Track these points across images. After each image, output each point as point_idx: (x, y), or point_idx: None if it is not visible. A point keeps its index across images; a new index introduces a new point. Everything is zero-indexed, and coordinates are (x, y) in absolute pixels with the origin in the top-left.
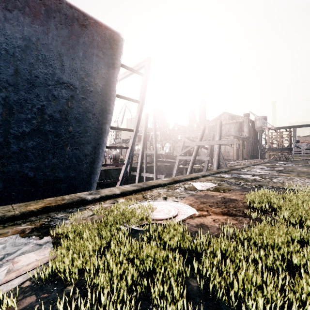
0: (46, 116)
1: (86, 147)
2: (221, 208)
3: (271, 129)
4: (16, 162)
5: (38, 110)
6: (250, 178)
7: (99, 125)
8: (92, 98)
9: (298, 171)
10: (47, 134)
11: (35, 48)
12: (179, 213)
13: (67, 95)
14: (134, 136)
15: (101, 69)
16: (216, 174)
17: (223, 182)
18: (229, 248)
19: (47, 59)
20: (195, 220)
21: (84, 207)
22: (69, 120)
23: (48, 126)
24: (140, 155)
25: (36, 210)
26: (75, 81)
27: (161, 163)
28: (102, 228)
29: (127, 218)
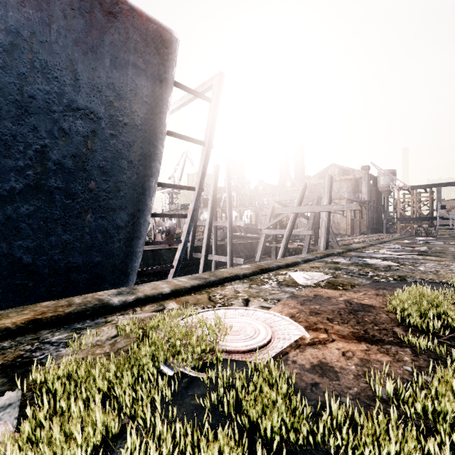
0: (50, 164)
1: (118, 215)
2: (351, 325)
3: (403, 188)
4: (1, 238)
5: (37, 153)
6: (381, 264)
7: (139, 180)
8: (127, 135)
9: (453, 253)
10: (53, 194)
11: (27, 48)
12: (275, 335)
13: (85, 130)
14: (197, 198)
15: (141, 88)
16: (325, 258)
17: (338, 271)
18: (406, 449)
19: (50, 68)
20: (307, 354)
21: (104, 318)
22: (89, 170)
23: (53, 180)
24: (206, 228)
25: (14, 328)
26: (99, 107)
27: (238, 240)
28: (123, 375)
29: (176, 348)
